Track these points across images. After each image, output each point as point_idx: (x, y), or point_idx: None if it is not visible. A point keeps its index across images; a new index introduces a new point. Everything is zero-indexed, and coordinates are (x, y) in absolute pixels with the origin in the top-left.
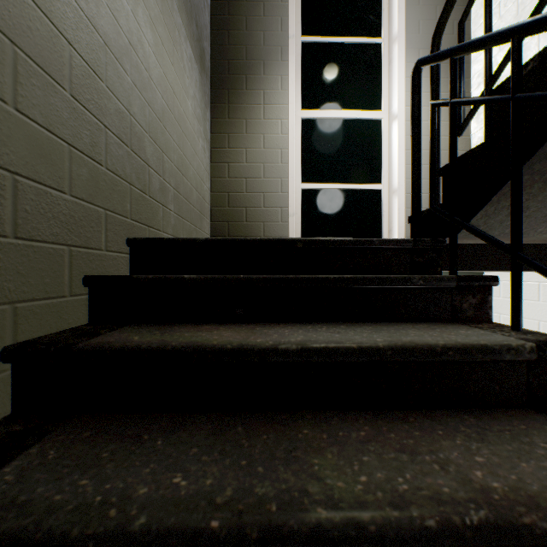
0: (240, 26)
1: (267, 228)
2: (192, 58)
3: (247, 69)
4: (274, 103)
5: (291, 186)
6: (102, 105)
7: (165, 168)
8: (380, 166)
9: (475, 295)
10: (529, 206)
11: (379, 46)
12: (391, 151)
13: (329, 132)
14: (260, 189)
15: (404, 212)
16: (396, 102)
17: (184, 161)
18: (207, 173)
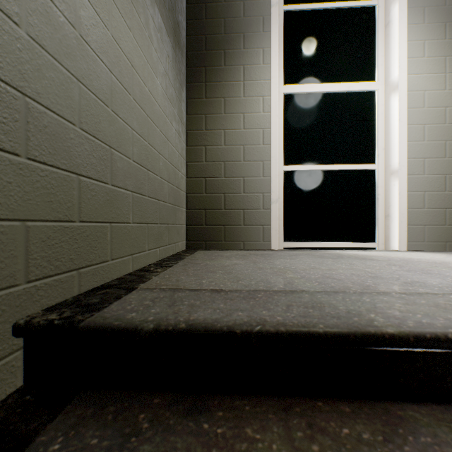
0: None
1: (247, 216)
2: (163, 29)
3: (225, 44)
4: (255, 79)
5: (274, 170)
6: None
7: (116, 169)
8: (374, 143)
9: None
10: None
11: (373, 9)
12: (387, 126)
13: (315, 107)
14: (239, 173)
15: (406, 196)
16: (395, 70)
17: (150, 153)
18: (182, 159)
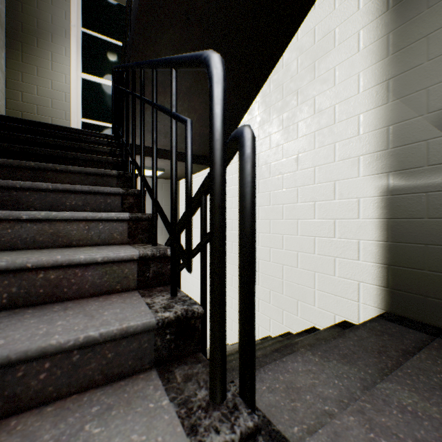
0: (33, 4)
1: None
2: None
3: (38, 34)
4: (60, 63)
5: (73, 117)
6: None
7: None
8: None
9: (116, 148)
10: (138, 125)
11: None
12: None
13: (102, 91)
14: (49, 114)
15: None
16: None
17: None
18: (2, 94)
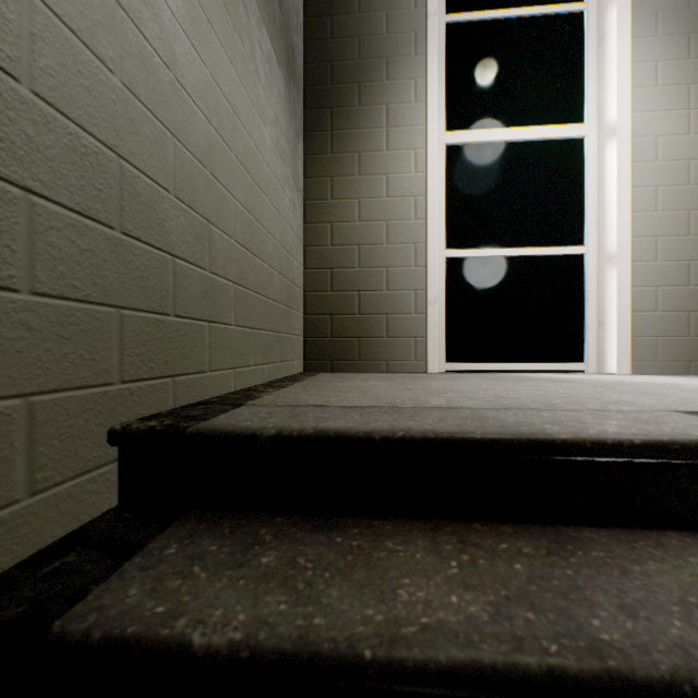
0: (350, 7)
1: (392, 324)
2: (272, 57)
3: (360, 74)
4: (404, 124)
5: (432, 256)
6: (12, 138)
7: (215, 252)
8: (581, 215)
9: None
10: None
11: (580, 16)
12: (601, 190)
13: (493, 164)
14: (381, 261)
15: (629, 294)
16: (613, 106)
17: (256, 231)
18: (298, 241)
